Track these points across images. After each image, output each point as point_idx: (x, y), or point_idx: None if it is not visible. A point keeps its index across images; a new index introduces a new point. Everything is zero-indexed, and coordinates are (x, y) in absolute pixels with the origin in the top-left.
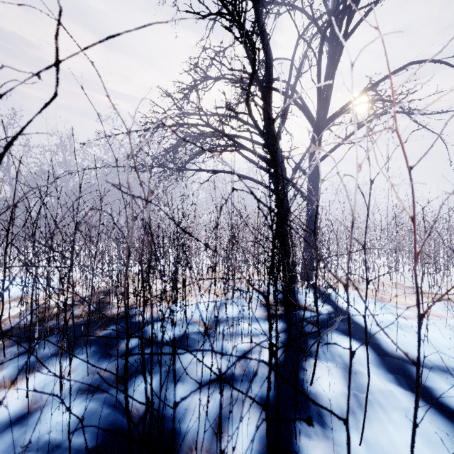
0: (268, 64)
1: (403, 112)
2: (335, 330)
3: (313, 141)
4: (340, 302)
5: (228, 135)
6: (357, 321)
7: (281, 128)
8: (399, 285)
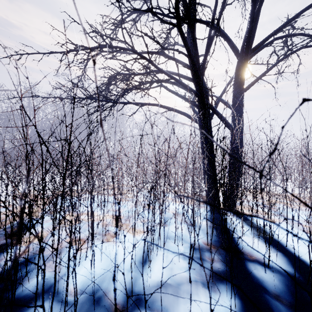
0: (192, 1)
1: None
2: None
3: (237, 71)
4: (288, 247)
5: (153, 63)
6: None
7: (206, 59)
8: None
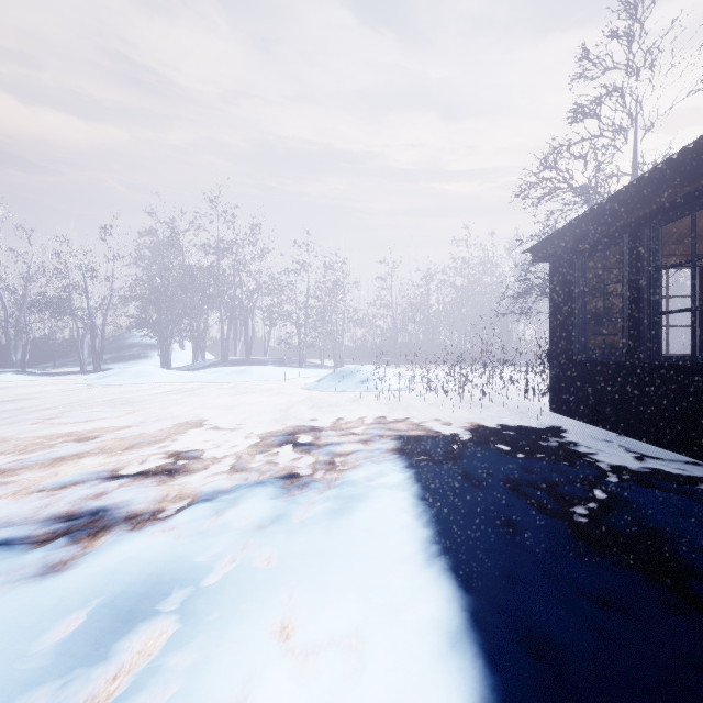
0: None
1: None
2: None
3: None
4: None
5: None
6: None
7: None
8: None
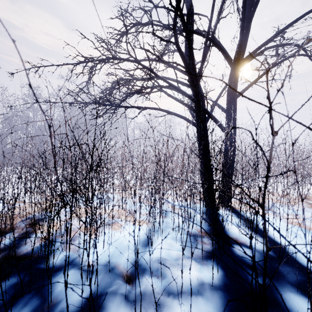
0: (189, 14)
1: (309, 55)
2: (291, 288)
3: (231, 79)
4: (270, 233)
5: (154, 72)
6: (306, 267)
7: (202, 67)
8: (310, 209)
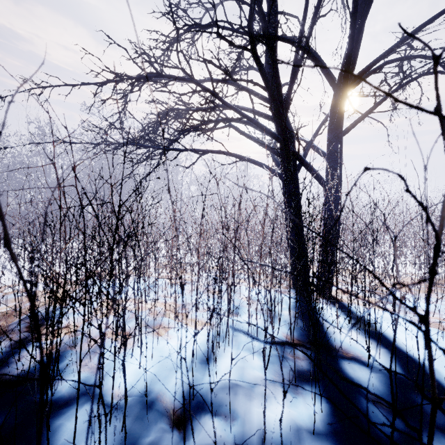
0: (272, 11)
1: None
2: (442, 437)
3: (334, 107)
4: (397, 342)
5: (220, 97)
6: None
7: (291, 90)
8: None
